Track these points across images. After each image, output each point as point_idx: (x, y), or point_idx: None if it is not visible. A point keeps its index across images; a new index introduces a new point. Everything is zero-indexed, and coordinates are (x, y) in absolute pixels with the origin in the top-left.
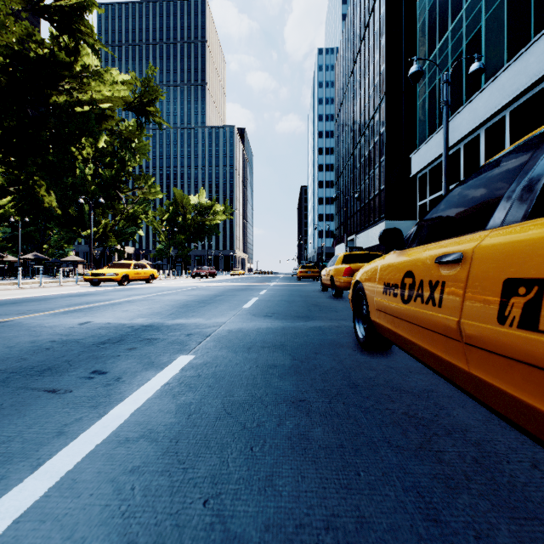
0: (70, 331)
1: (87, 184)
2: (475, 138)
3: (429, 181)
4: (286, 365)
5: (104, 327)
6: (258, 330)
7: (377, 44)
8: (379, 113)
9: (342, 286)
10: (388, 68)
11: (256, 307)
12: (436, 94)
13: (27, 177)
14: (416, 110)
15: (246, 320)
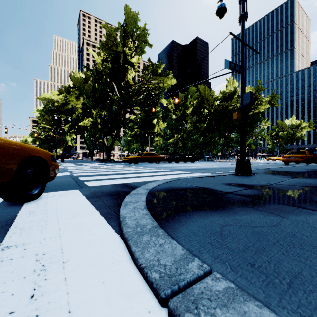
0: None
1: None
2: None
3: None
4: None
5: None
6: None
7: None
8: None
9: None
10: None
11: None
12: None
13: None
14: None
15: None
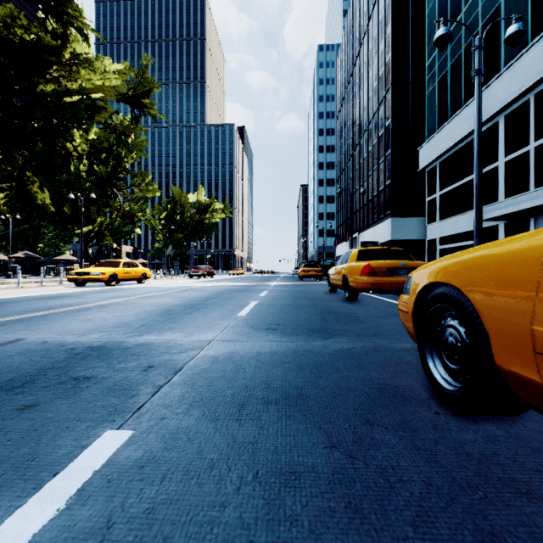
0: None
1: (82, 181)
2: (493, 126)
3: (439, 175)
4: (320, 470)
5: (30, 351)
6: (258, 356)
7: (382, 34)
8: (384, 105)
9: (359, 287)
10: (393, 58)
11: (255, 314)
12: (447, 82)
13: (20, 173)
14: (423, 102)
15: (240, 337)
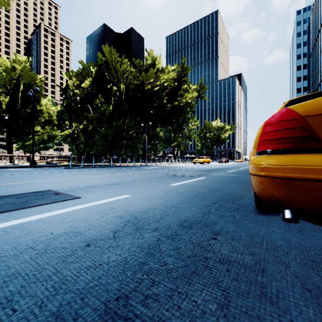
0: (223, 167)
1: None
2: None
3: None
4: None
5: (227, 167)
6: None
7: None
8: None
9: None
10: None
11: None
12: None
13: None
14: None
15: None
